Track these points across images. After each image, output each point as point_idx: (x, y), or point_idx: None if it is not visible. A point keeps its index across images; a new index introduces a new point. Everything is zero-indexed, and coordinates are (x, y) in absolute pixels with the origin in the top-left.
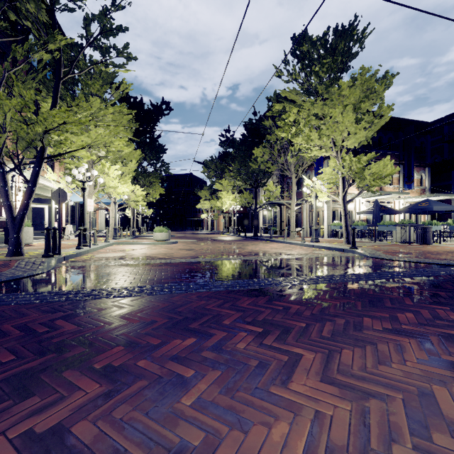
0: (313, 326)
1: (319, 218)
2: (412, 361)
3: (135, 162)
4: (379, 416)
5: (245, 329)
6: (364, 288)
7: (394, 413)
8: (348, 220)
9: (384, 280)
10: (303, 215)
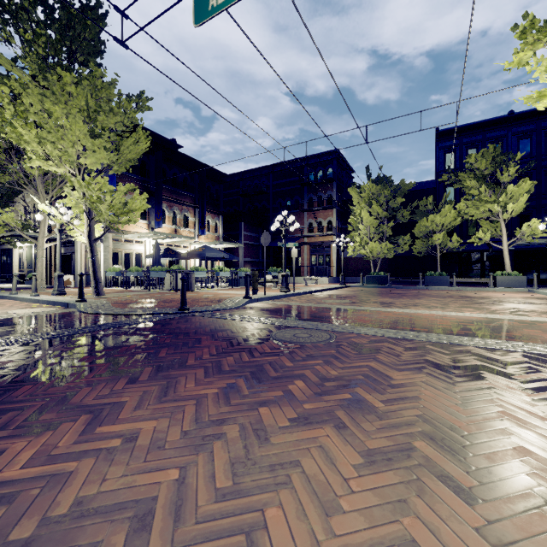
0: None
1: None
2: None
3: None
4: None
5: None
6: None
7: None
8: (98, 265)
9: None
10: (76, 256)
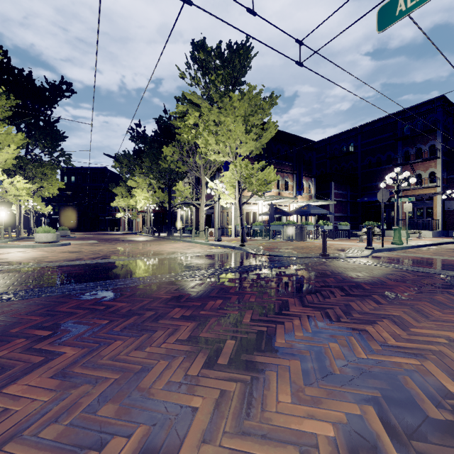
0: (114, 322)
1: (228, 219)
2: (170, 342)
3: (14, 147)
4: (73, 400)
5: (30, 335)
6: (211, 281)
7: (92, 394)
8: (243, 221)
9: (237, 273)
10: (215, 215)
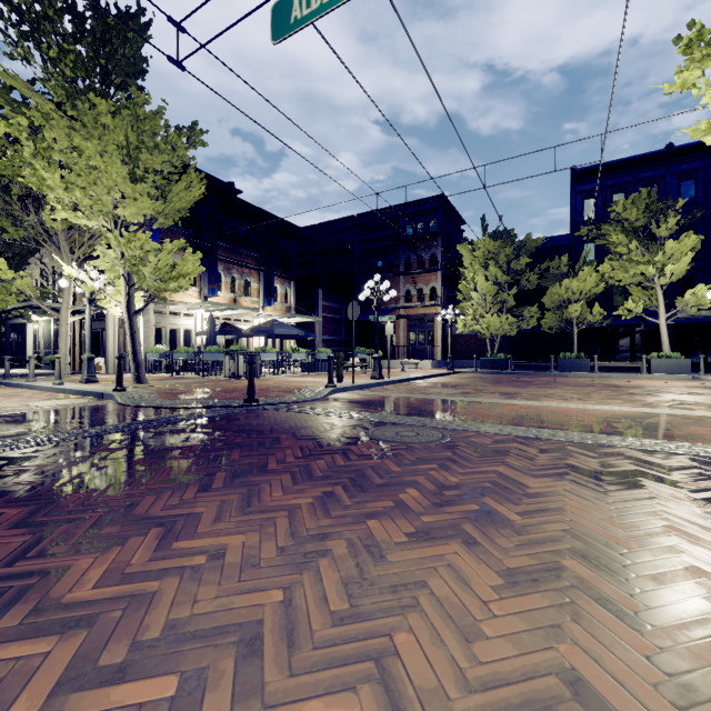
0: None
1: None
2: None
3: None
4: None
5: None
6: None
7: None
8: (139, 344)
9: None
10: (107, 333)
